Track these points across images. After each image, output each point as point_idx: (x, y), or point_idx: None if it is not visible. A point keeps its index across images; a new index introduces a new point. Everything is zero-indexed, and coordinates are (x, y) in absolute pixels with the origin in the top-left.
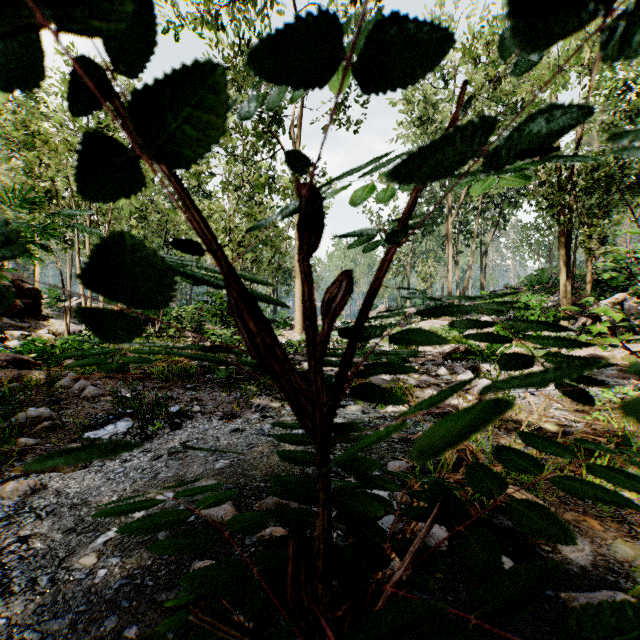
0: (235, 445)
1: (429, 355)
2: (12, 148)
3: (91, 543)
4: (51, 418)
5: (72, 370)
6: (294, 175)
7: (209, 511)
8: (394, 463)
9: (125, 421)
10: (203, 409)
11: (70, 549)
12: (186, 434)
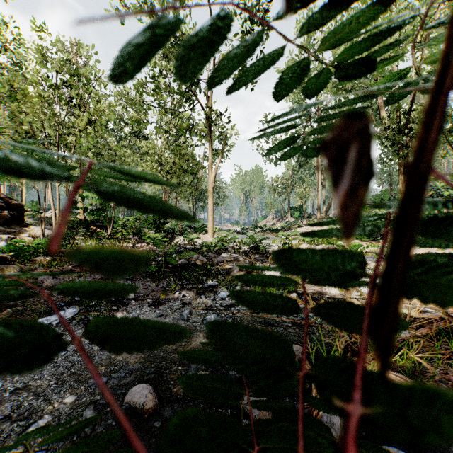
0: None
1: None
2: (0, 100)
3: (22, 433)
4: (16, 305)
5: (40, 265)
6: (207, 122)
7: (132, 398)
8: None
9: (73, 308)
10: (137, 297)
11: (1, 440)
12: None
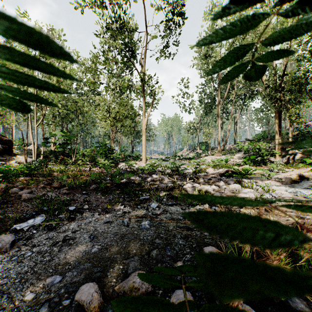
0: (106, 233)
1: (212, 174)
2: None
3: None
4: None
5: (21, 183)
6: (142, 83)
7: (81, 296)
8: (208, 249)
9: (41, 216)
10: (90, 207)
11: None
12: (77, 225)
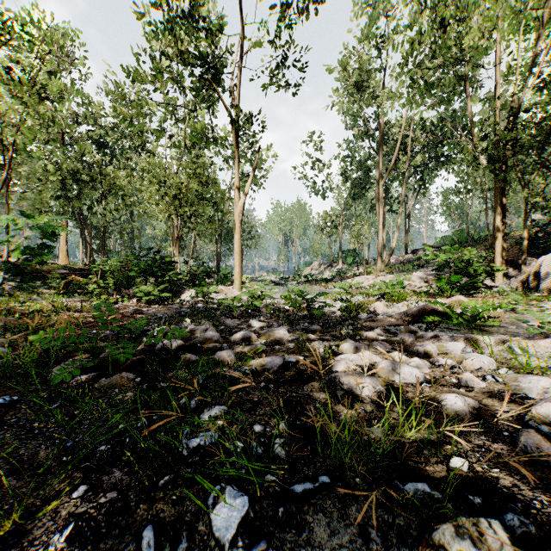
0: None
1: (389, 317)
2: None
3: None
4: None
5: None
6: (233, 127)
7: None
8: None
9: None
10: None
11: None
12: None
